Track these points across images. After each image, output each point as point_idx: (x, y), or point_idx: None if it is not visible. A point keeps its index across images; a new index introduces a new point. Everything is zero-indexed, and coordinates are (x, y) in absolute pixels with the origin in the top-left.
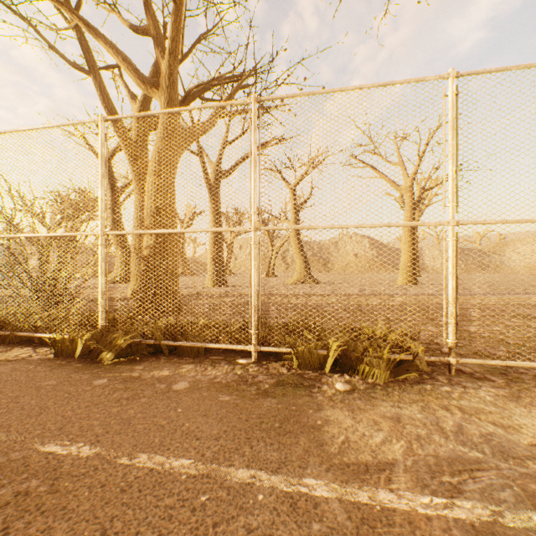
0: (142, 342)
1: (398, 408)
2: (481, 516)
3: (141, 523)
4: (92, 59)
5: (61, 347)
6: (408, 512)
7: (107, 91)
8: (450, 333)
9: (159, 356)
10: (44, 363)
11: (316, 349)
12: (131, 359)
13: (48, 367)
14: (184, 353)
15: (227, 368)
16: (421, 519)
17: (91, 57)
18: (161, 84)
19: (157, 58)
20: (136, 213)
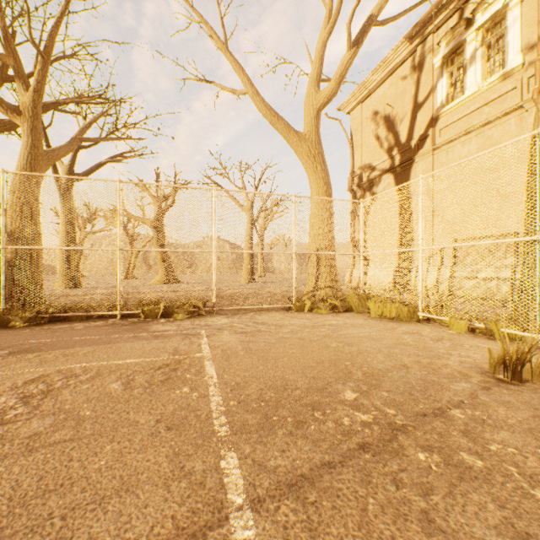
0: (39, 316)
1: (183, 322)
2: (188, 331)
3: (87, 343)
4: None
5: None
6: (169, 333)
7: None
8: (214, 297)
9: (54, 322)
10: None
11: (154, 310)
12: (34, 325)
13: None
14: (72, 320)
15: (104, 322)
16: (172, 334)
17: None
18: (23, 112)
19: (19, 88)
20: None
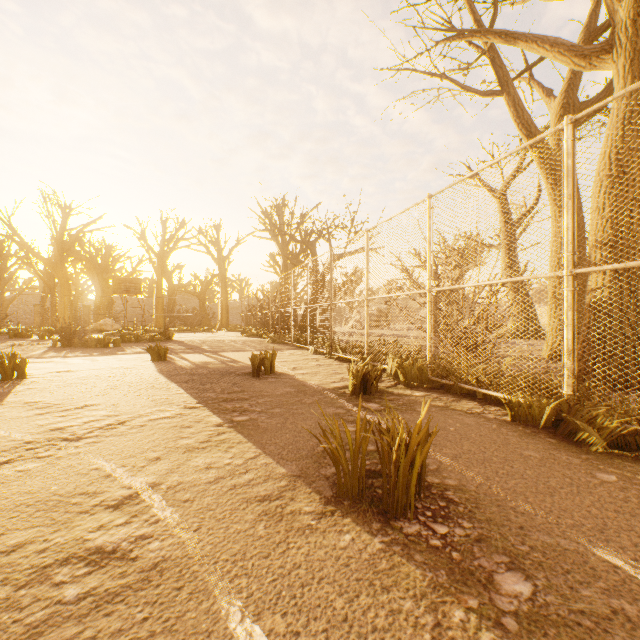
0: None
1: None
2: None
3: None
4: (504, 74)
5: (517, 410)
6: None
7: (521, 102)
8: None
9: None
10: (504, 426)
11: None
12: (630, 455)
13: (512, 431)
14: None
15: None
16: None
17: (503, 72)
18: (615, 41)
19: (608, 6)
20: (553, 246)
